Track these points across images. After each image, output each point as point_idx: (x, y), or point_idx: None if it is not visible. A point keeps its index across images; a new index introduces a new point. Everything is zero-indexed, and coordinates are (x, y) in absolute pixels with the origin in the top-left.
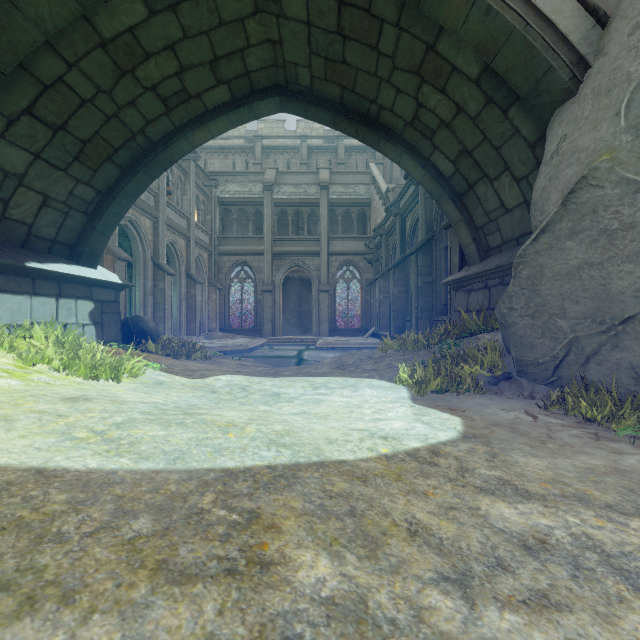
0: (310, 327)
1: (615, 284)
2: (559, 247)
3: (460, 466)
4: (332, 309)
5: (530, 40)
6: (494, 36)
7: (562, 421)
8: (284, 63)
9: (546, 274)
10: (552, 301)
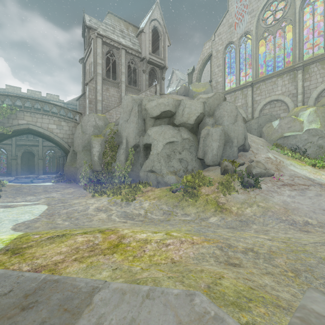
0: (34, 171)
1: (69, 171)
2: (66, 168)
3: (50, 185)
4: (44, 165)
5: (64, 147)
6: (61, 145)
7: (65, 183)
8: (31, 132)
9: (66, 170)
10: (67, 172)
